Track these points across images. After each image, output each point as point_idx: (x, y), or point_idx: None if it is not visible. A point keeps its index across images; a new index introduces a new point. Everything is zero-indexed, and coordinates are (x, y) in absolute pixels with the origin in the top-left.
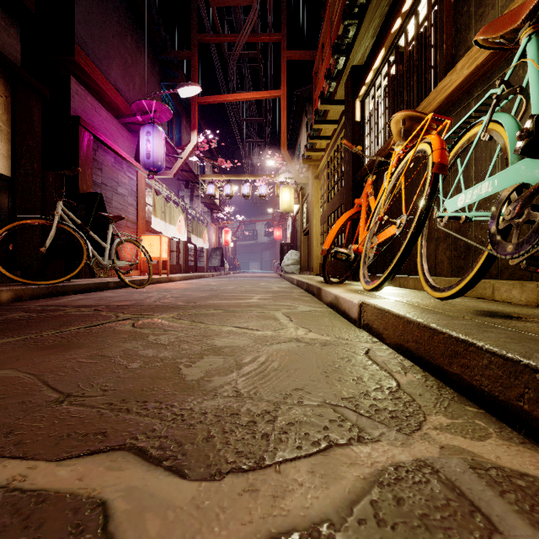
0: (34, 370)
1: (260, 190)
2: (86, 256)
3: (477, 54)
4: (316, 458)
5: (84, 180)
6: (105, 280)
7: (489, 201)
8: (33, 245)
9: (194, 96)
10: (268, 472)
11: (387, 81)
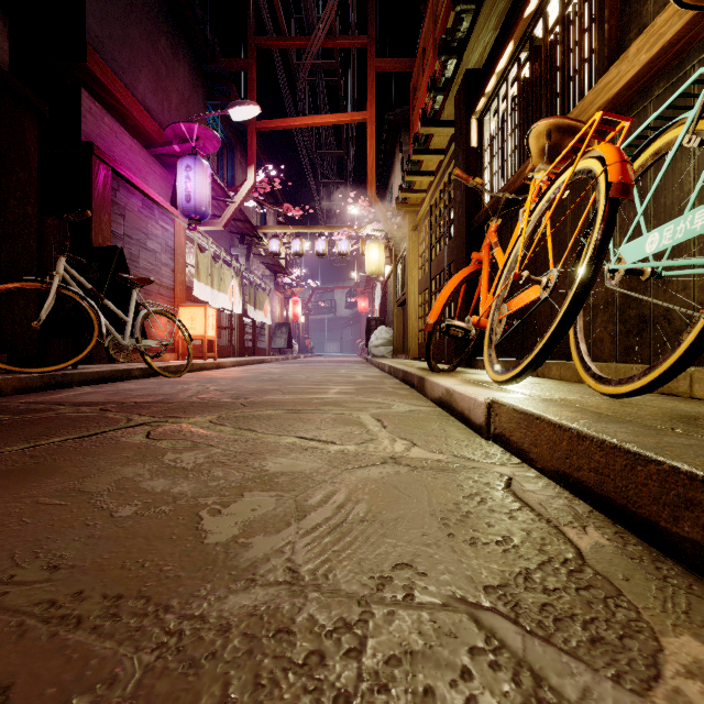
0: None
1: (340, 247)
2: (97, 333)
3: (663, 28)
4: None
5: (99, 230)
6: (127, 367)
7: (679, 250)
8: (25, 318)
9: (251, 120)
10: None
11: (517, 87)
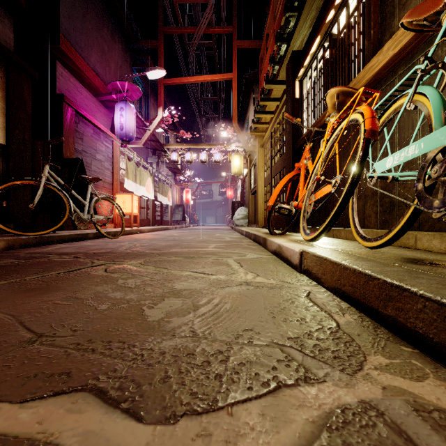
0: (14, 311)
1: (215, 157)
2: (68, 211)
3: (401, 37)
4: (266, 400)
5: (68, 148)
6: (85, 232)
7: (411, 164)
8: (24, 202)
9: (160, 78)
10: (220, 415)
11: (322, 63)
